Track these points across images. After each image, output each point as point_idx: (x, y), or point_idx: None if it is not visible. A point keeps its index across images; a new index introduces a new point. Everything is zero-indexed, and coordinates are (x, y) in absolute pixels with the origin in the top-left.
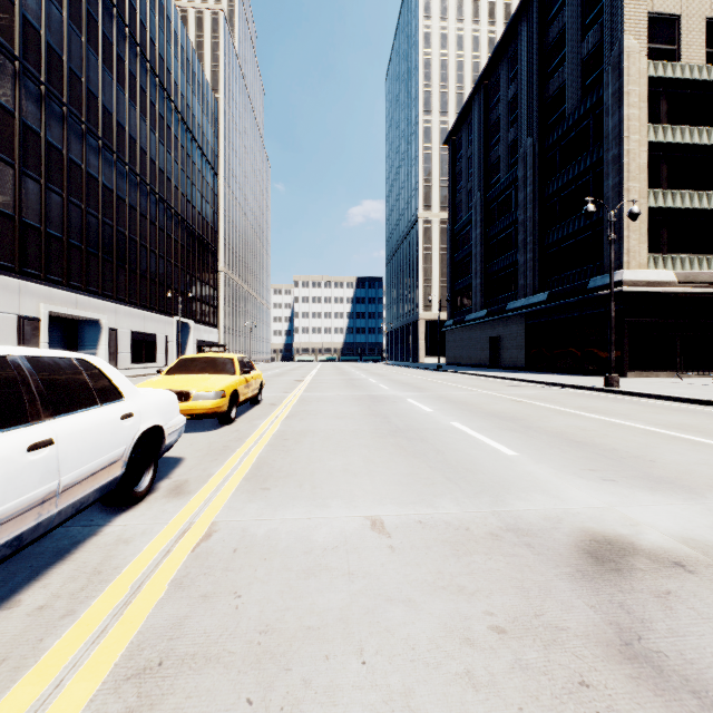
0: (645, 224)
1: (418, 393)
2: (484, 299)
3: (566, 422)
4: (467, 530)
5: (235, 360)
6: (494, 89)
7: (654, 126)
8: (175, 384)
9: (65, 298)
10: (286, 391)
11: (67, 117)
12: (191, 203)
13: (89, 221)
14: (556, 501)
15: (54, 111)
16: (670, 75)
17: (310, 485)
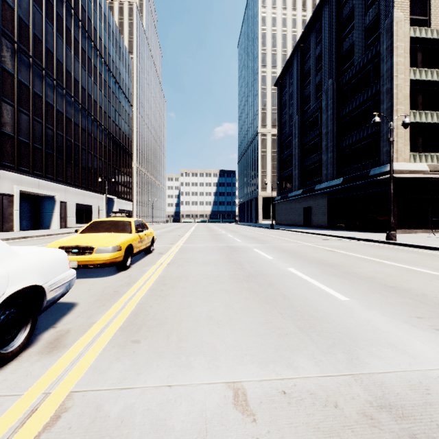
0: (408, 133)
1: (261, 245)
2: (300, 183)
3: (373, 268)
4: (336, 408)
5: (132, 222)
6: (306, 49)
7: (413, 69)
8: (82, 241)
9: (31, 181)
10: (172, 243)
11: (32, 65)
12: (114, 122)
13: (47, 132)
14: (409, 359)
15: (23, 61)
16: (424, 36)
17: (177, 336)
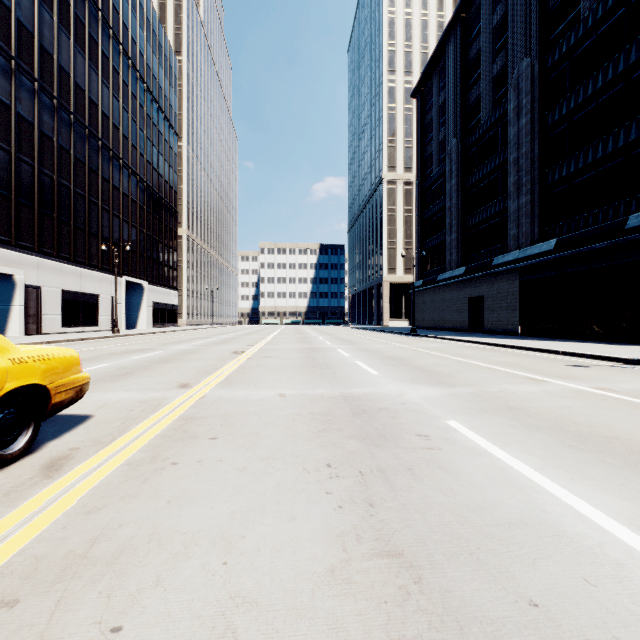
0: None
1: (444, 391)
2: (460, 255)
3: None
4: None
5: None
6: (473, 21)
7: None
8: None
9: None
10: (188, 382)
11: None
12: (144, 157)
13: None
14: None
15: None
16: None
17: None
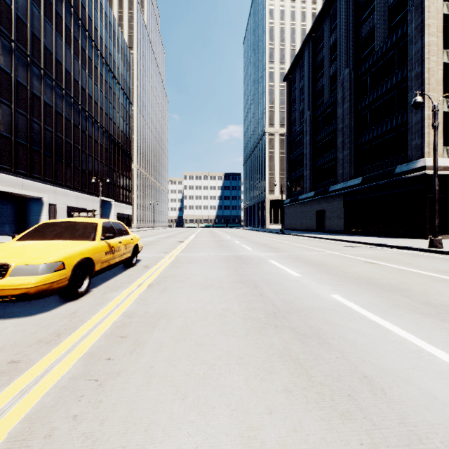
0: (441, 124)
1: (276, 254)
2: (312, 184)
3: None
4: None
5: (98, 225)
6: (319, 39)
7: (447, 51)
8: None
9: (13, 181)
10: (166, 251)
11: (14, 50)
12: (112, 120)
13: (33, 127)
14: None
15: (3, 45)
16: None
17: None
